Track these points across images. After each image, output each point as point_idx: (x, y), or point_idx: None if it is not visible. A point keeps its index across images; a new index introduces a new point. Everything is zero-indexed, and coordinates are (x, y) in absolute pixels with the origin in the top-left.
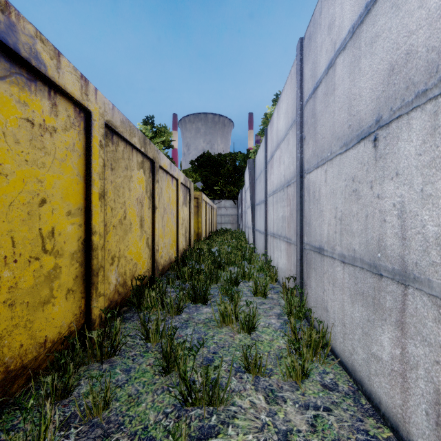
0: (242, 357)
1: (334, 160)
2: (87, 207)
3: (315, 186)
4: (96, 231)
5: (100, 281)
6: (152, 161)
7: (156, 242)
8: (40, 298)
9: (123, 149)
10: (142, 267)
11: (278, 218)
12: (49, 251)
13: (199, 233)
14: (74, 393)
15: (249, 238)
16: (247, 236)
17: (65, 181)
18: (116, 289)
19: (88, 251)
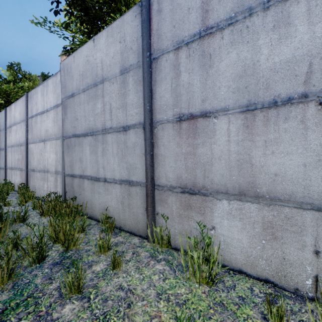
0: (3, 202)
1: (37, 143)
2: None
3: (32, 149)
4: None
5: None
6: None
7: None
8: None
9: None
10: None
11: (15, 160)
12: None
13: None
14: None
15: None
16: None
17: None
18: None
19: None
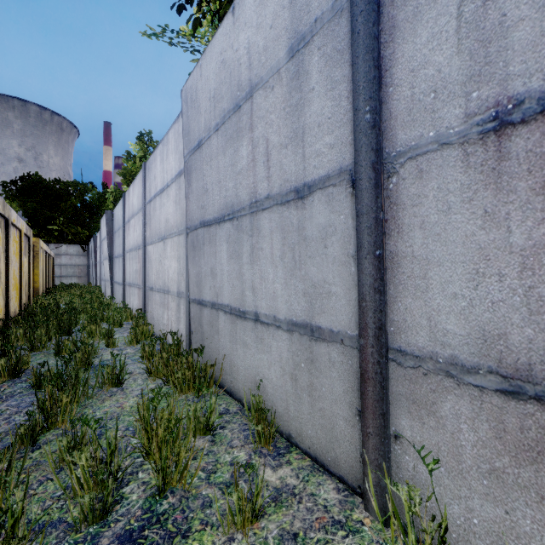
0: (105, 341)
1: (156, 244)
2: None
3: (151, 254)
4: None
5: None
6: (6, 219)
7: (9, 293)
8: None
9: None
10: (0, 313)
11: (133, 271)
12: None
13: (36, 288)
14: None
15: (106, 292)
16: (104, 290)
17: None
18: None
19: None
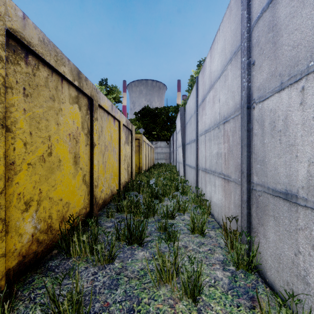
0: None
1: None
2: None
3: (277, 114)
4: None
5: None
6: (90, 99)
7: (94, 178)
8: None
9: (47, 76)
10: (76, 205)
11: (211, 155)
12: None
13: (140, 167)
14: None
15: (179, 171)
16: (178, 169)
17: None
18: (34, 238)
19: None
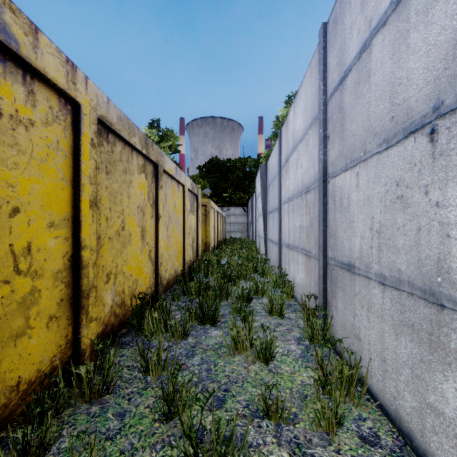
0: (261, 399)
1: (369, 161)
2: (75, 216)
3: (343, 192)
4: (87, 245)
5: (92, 303)
6: (155, 165)
7: (159, 255)
8: (12, 331)
9: (121, 150)
10: (143, 283)
11: (294, 228)
12: (23, 272)
13: (207, 242)
14: (53, 448)
15: (260, 248)
16: (258, 245)
17: (46, 186)
18: (113, 310)
19: (76, 269)
